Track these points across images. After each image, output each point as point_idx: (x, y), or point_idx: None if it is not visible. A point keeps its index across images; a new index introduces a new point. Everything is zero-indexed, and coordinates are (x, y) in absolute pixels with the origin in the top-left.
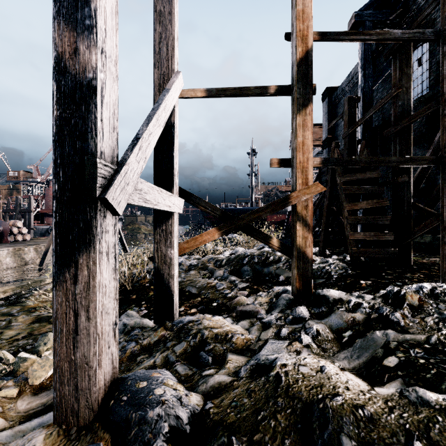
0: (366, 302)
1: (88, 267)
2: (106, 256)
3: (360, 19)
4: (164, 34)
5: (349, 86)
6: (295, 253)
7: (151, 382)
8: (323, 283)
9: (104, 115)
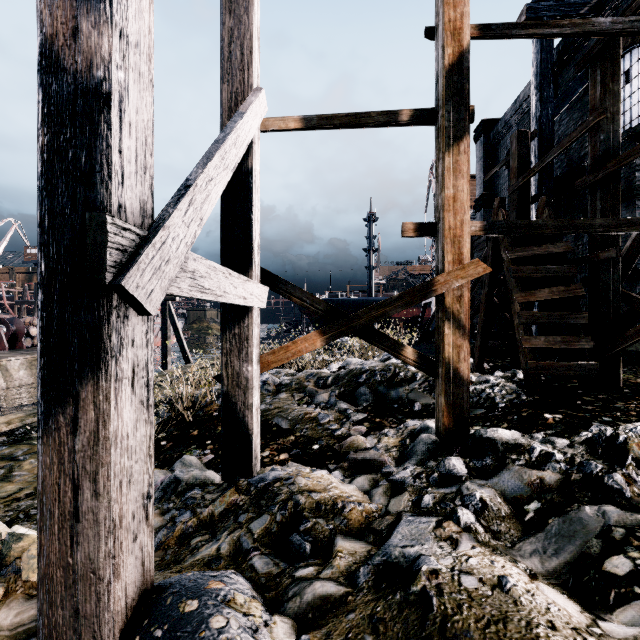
0: (560, 451)
1: (95, 406)
2: (129, 384)
3: (535, 14)
4: (237, 30)
5: (516, 117)
6: (442, 370)
7: (206, 601)
8: (483, 416)
9: (125, 143)
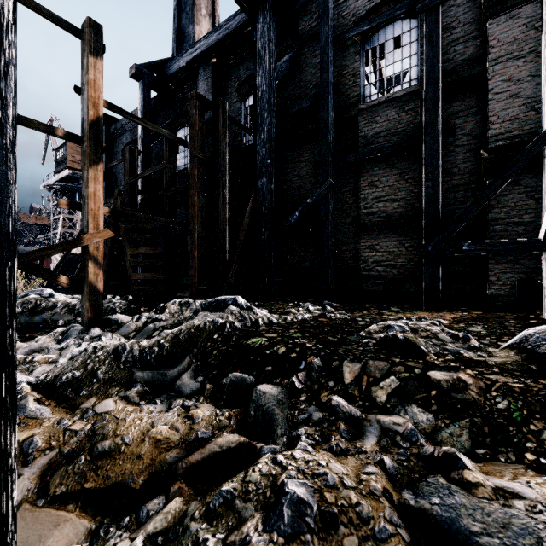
0: (145, 316)
1: None
2: None
3: (141, 74)
4: None
5: (130, 126)
6: (87, 287)
7: None
8: None
9: None
